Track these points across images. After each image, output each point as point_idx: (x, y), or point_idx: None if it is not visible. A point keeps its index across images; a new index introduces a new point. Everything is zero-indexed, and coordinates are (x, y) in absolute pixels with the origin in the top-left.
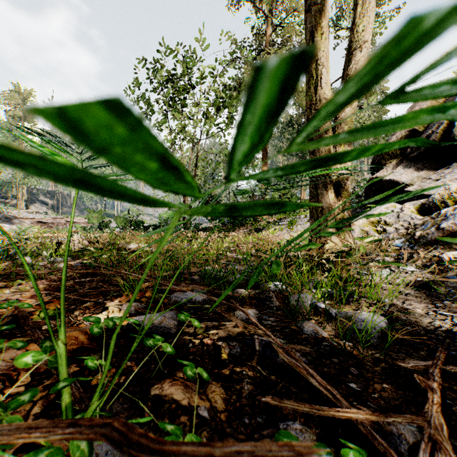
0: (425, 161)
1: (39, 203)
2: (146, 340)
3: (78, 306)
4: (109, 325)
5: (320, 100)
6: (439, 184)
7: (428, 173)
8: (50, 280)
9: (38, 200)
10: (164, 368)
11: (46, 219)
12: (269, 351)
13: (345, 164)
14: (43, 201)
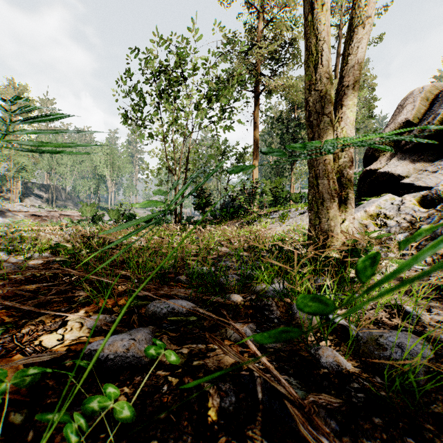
0: (420, 153)
1: (34, 197)
2: (87, 401)
3: (31, 320)
4: (23, 383)
5: (322, 79)
6: (437, 176)
7: (424, 165)
8: (14, 282)
9: (33, 193)
10: (119, 440)
11: (40, 212)
12: (278, 404)
13: (347, 151)
14: (38, 195)
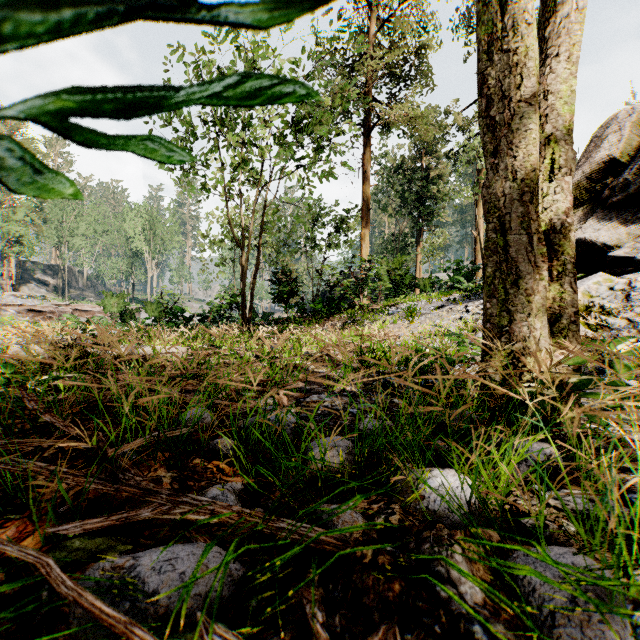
0: (635, 209)
1: (36, 284)
2: None
3: None
4: None
5: (519, 25)
6: None
7: None
8: None
9: (35, 278)
10: None
11: (43, 306)
12: None
13: (561, 181)
14: (42, 280)
